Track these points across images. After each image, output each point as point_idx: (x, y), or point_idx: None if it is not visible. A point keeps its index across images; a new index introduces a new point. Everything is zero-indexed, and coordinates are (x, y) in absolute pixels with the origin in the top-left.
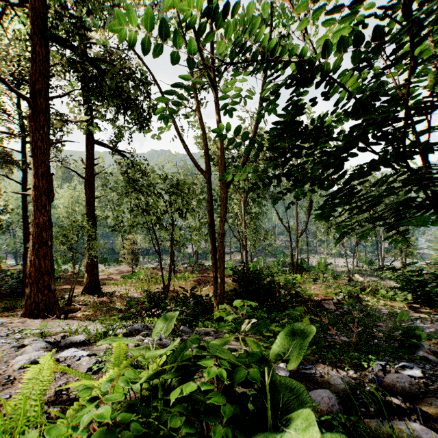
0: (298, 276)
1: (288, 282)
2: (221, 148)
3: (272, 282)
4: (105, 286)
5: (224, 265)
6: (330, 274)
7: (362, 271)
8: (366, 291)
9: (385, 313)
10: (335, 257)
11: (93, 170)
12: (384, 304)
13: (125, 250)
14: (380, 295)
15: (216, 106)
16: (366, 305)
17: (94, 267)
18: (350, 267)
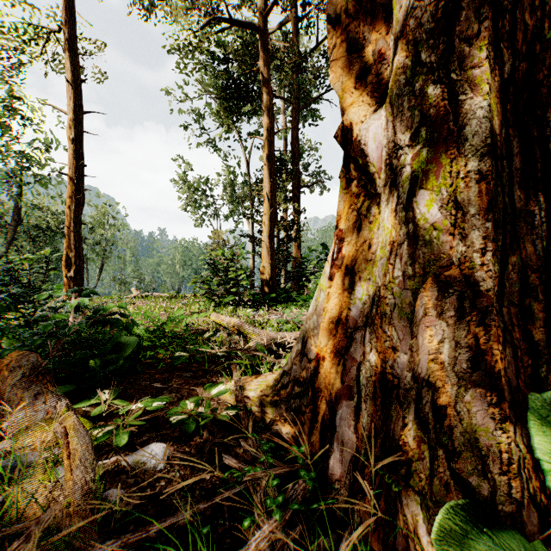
0: None
1: None
2: None
3: None
4: None
5: None
6: None
7: None
8: None
9: None
10: None
11: None
12: None
13: None
14: None
15: None
16: None
17: None
18: None
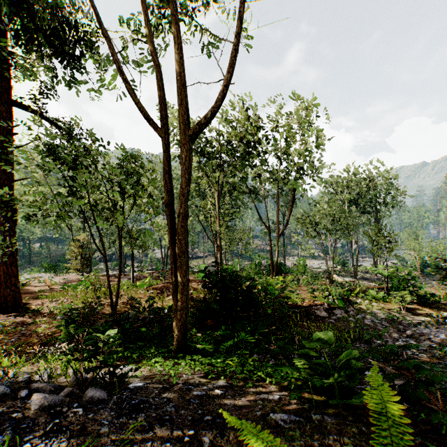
0: (279, 278)
1: (269, 285)
2: (182, 78)
3: (254, 286)
4: (35, 300)
5: (187, 264)
6: (309, 276)
7: (337, 272)
8: (355, 292)
9: (383, 318)
10: (309, 259)
11: (11, 142)
12: (379, 306)
13: (72, 253)
14: (370, 297)
15: (174, 9)
16: (359, 309)
17: (12, 275)
18: (324, 269)
